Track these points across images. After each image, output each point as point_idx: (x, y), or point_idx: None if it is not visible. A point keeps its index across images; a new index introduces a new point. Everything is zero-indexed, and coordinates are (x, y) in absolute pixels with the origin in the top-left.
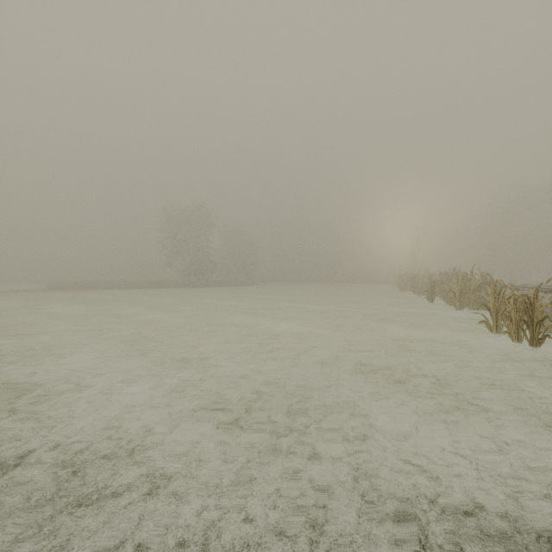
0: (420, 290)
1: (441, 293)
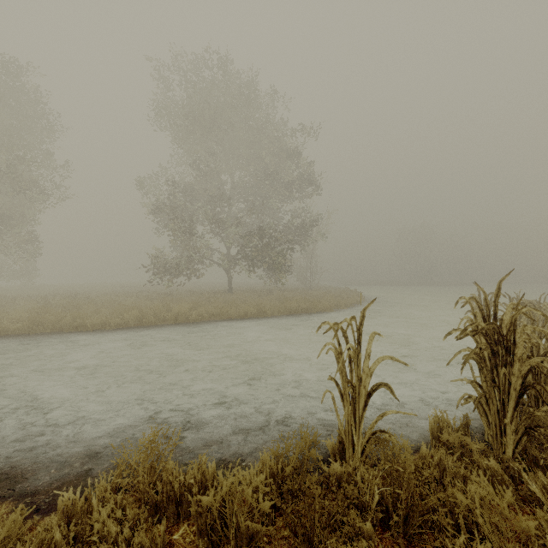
0: None
1: None
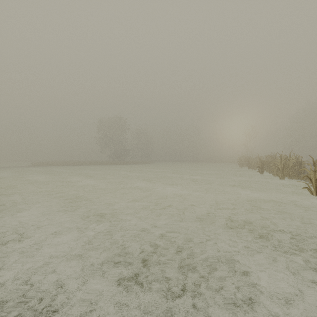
0: (253, 166)
1: (267, 168)
